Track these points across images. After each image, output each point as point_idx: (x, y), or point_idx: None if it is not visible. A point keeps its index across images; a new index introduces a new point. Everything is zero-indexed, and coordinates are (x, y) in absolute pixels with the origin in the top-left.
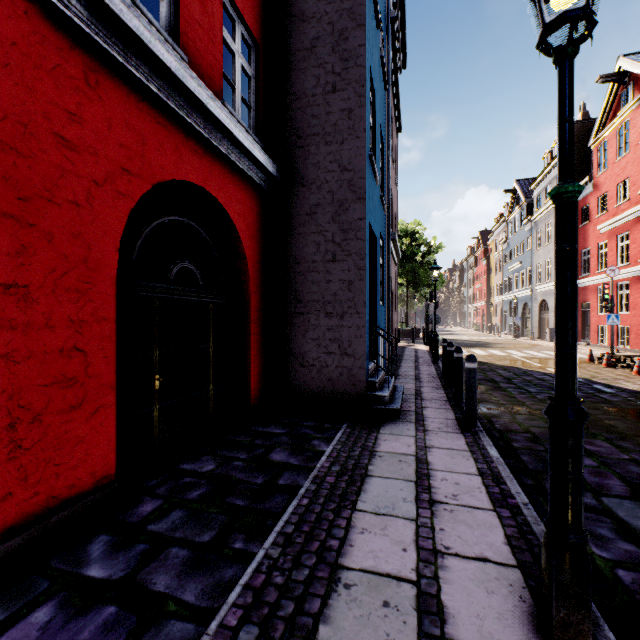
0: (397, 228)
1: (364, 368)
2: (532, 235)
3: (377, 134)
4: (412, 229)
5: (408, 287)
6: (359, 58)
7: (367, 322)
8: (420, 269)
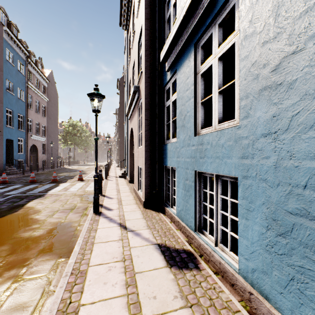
0: (57, 126)
1: (3, 166)
2: (117, 130)
3: (15, 117)
4: (75, 123)
5: (75, 145)
6: (2, 109)
7: (4, 158)
8: (77, 139)
